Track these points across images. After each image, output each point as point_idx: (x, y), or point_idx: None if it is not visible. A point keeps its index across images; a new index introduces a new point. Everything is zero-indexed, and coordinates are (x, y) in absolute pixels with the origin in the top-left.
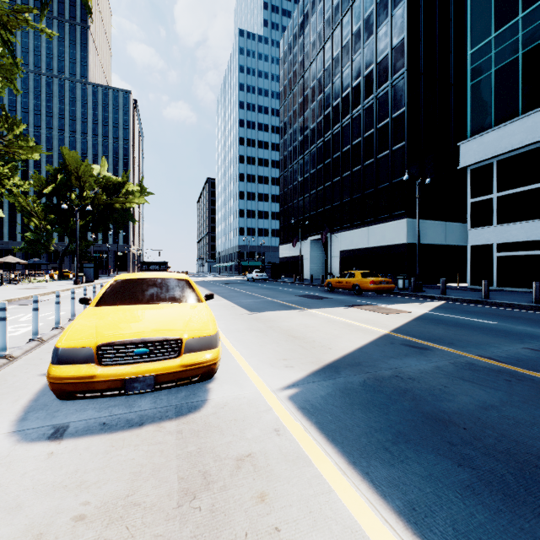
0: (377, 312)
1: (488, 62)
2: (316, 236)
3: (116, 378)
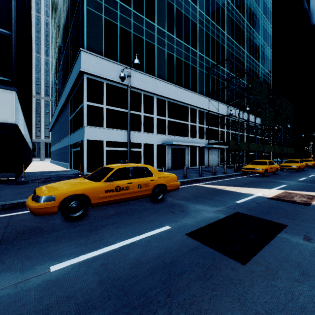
0: None
1: (100, 6)
2: None
3: None
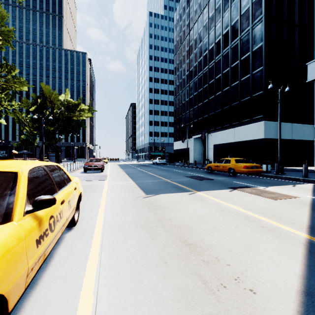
0: (264, 197)
1: None
2: (198, 135)
3: None
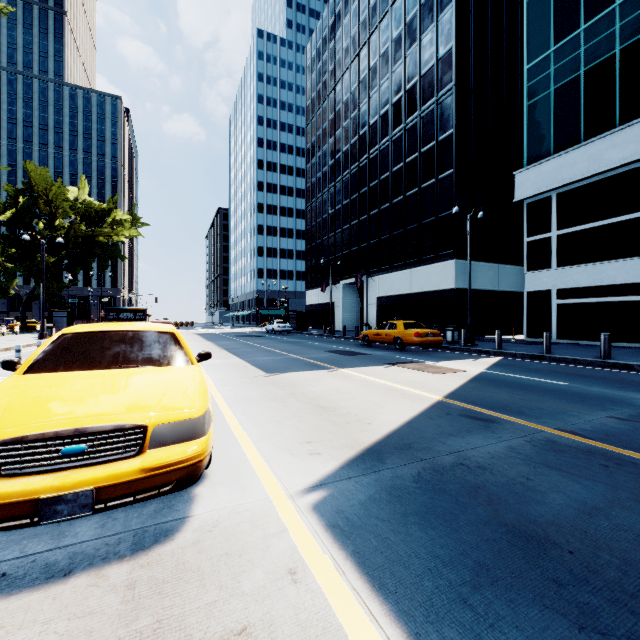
0: (425, 372)
1: (546, 80)
2: (350, 280)
3: (24, 499)
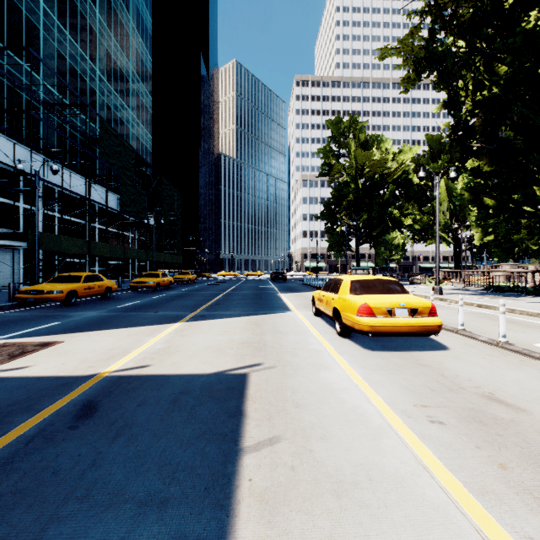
0: (52, 346)
1: None
2: None
3: None
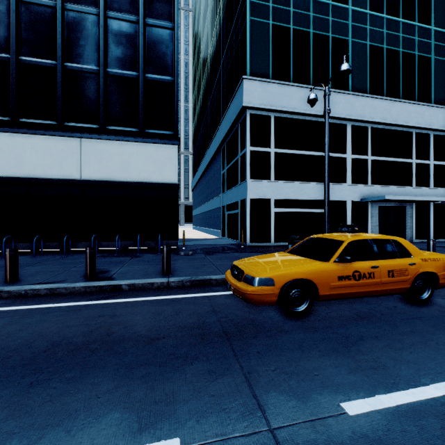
0: None
1: (266, 10)
2: None
3: None
